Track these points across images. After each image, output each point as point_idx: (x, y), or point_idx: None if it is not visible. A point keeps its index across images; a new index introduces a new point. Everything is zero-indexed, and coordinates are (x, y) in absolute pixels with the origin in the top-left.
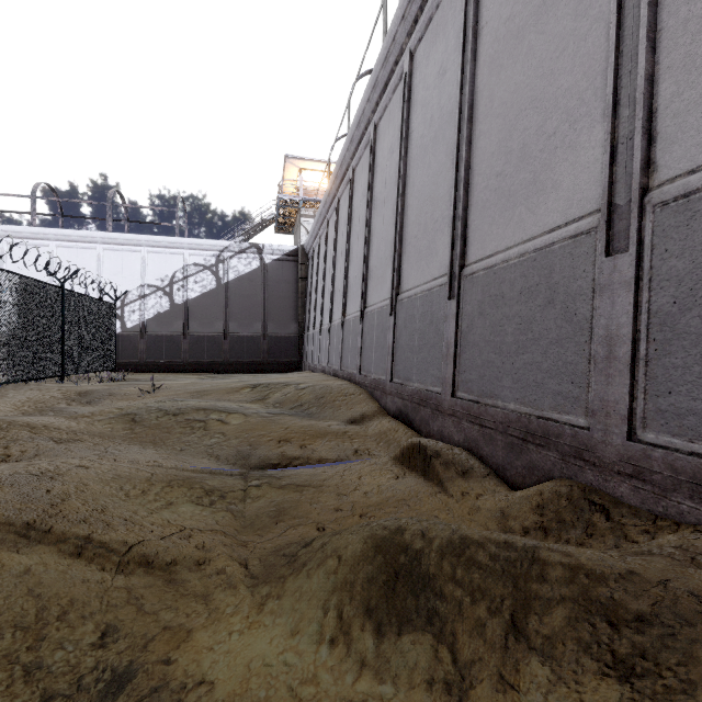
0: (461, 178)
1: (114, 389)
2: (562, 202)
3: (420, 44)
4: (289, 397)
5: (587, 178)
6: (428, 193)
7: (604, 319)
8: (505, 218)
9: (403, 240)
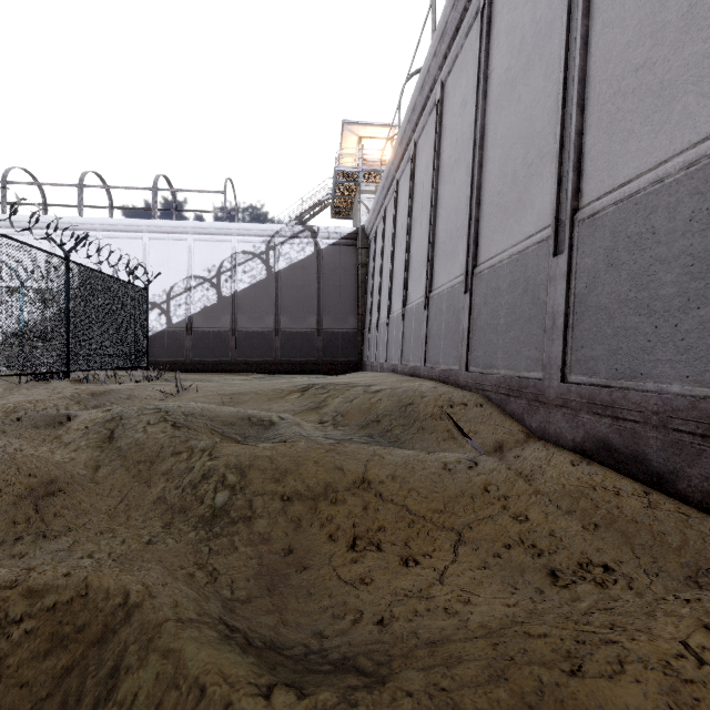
0: None
1: (138, 390)
2: None
3: None
4: (356, 405)
5: None
6: None
7: None
8: None
9: (586, 103)
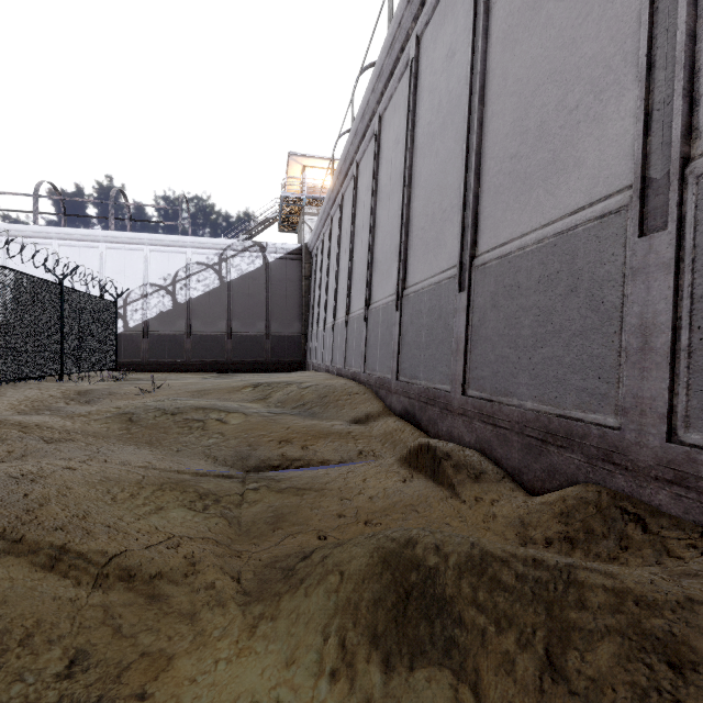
0: (471, 163)
1: (114, 389)
2: (586, 181)
3: (427, 28)
4: (291, 396)
5: (615, 152)
6: (436, 182)
7: (638, 306)
8: (520, 203)
9: (409, 233)
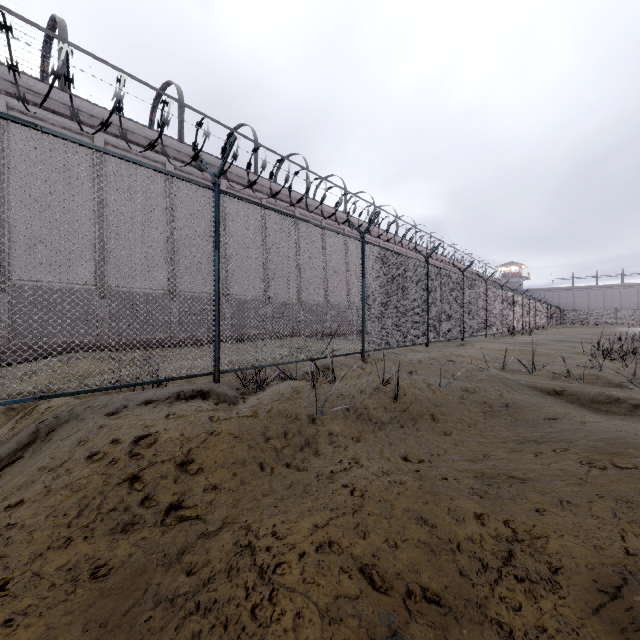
0: None
1: None
2: None
3: None
4: None
5: None
6: None
7: None
8: None
9: None
